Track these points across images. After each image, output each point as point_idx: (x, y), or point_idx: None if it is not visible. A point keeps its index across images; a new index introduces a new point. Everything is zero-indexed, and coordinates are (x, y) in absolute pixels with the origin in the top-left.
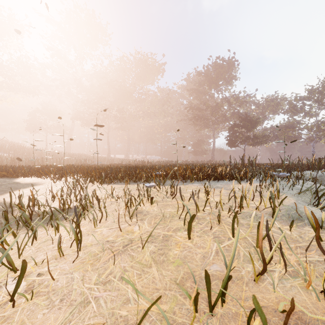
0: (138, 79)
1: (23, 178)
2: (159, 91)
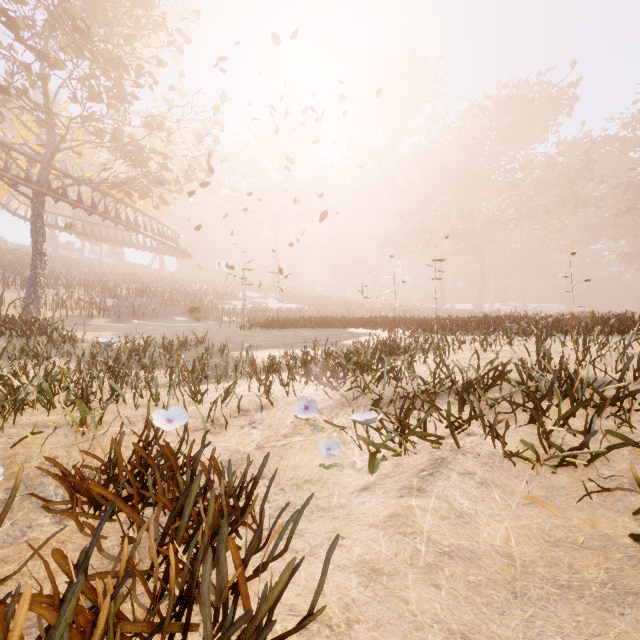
0: (504, 142)
1: (353, 329)
2: (559, 153)
